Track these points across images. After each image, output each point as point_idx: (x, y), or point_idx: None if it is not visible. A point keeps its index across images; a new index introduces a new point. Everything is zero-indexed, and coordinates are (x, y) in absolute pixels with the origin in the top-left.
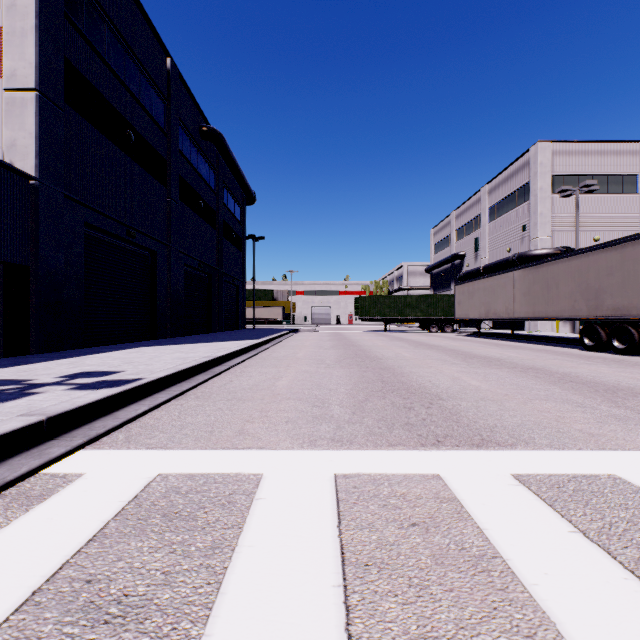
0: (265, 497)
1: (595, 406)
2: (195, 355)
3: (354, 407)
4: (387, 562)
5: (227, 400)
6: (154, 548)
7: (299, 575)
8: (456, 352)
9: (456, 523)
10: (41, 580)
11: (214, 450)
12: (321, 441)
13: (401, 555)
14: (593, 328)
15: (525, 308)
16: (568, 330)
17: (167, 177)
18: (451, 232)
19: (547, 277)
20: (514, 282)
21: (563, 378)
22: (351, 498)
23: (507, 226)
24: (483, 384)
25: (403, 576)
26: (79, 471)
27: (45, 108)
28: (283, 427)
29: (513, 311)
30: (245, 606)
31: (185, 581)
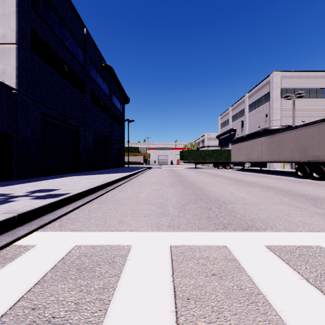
0: (132, 258)
1: (306, 207)
2: (98, 180)
3: (180, 208)
4: (199, 297)
5: (114, 204)
6: (71, 288)
7: (150, 305)
8: (232, 179)
9: (236, 274)
10: (7, 308)
11: (106, 232)
12: (163, 227)
13: (207, 293)
14: (302, 166)
15: (267, 156)
16: (289, 167)
17: (84, 89)
18: (229, 117)
19: (279, 140)
20: (262, 143)
21: (288, 192)
22: (179, 259)
23: (258, 114)
24: (247, 196)
25: (208, 305)
26: (33, 243)
27: (21, 53)
28: (143, 219)
29: (261, 158)
30: (120, 324)
31: (87, 308)
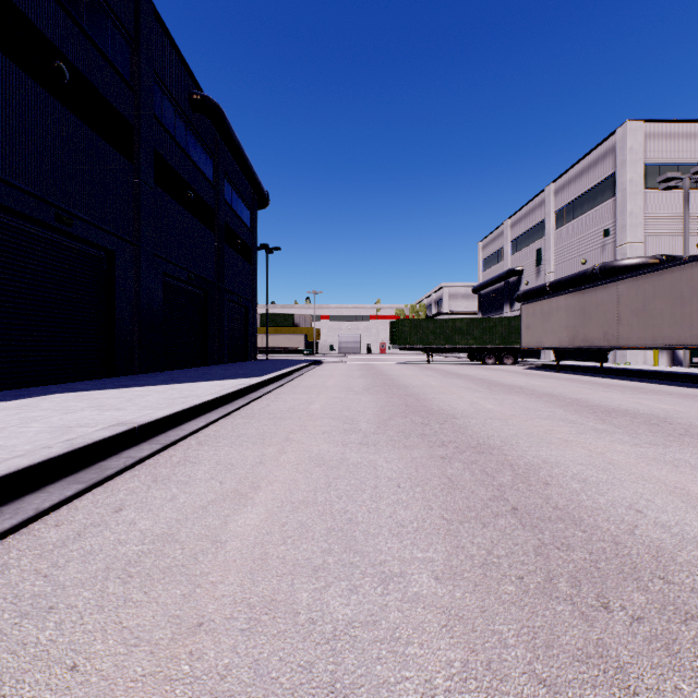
0: None
1: None
2: (109, 417)
3: None
4: None
5: None
6: None
7: None
8: (563, 400)
9: None
10: None
11: None
12: None
13: None
14: None
15: (638, 332)
16: (665, 362)
17: (134, 149)
18: (505, 244)
19: (680, 286)
20: (619, 296)
21: None
22: None
23: (581, 232)
24: None
25: None
26: None
27: None
28: None
29: (617, 337)
30: None
31: None
